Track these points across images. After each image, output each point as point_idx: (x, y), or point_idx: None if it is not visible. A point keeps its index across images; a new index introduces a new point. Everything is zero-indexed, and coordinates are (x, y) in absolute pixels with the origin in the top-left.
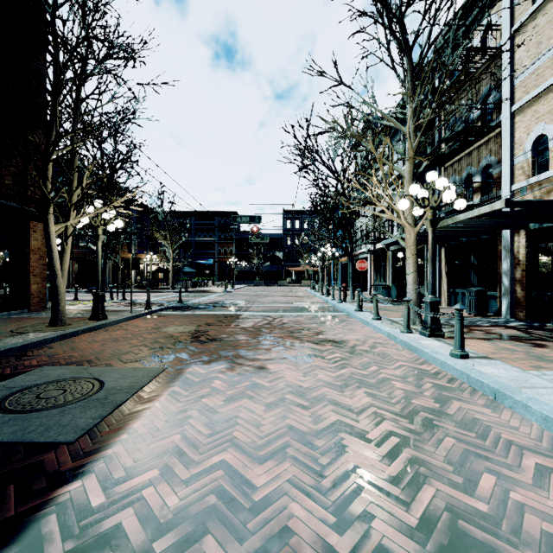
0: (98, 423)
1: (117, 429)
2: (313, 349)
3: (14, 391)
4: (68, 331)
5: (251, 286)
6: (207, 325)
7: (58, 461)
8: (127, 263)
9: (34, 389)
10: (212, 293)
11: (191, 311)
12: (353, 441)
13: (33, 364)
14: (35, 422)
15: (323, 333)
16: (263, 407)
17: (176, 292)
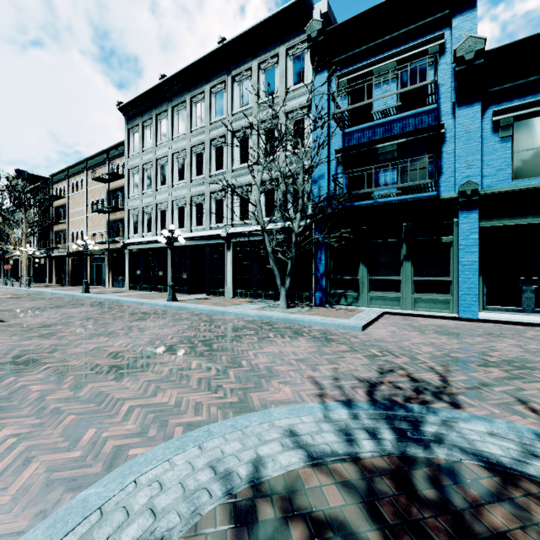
0: None
1: None
2: None
3: None
4: None
5: None
6: None
7: None
8: None
9: None
10: None
11: None
12: None
13: None
14: None
15: None
16: None
17: None
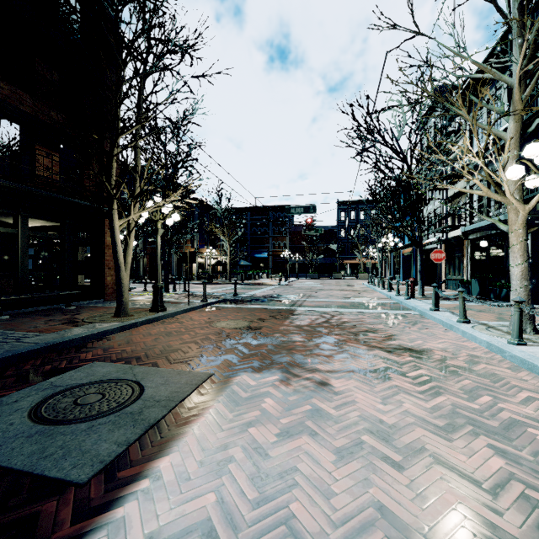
0: (122, 453)
1: (140, 467)
2: (387, 360)
3: (57, 392)
4: (128, 322)
5: (304, 279)
6: (260, 321)
7: (55, 519)
8: (185, 257)
9: (75, 390)
10: (266, 286)
11: (245, 304)
12: None
13: (87, 357)
14: (58, 440)
15: (395, 337)
16: (331, 455)
17: (233, 284)
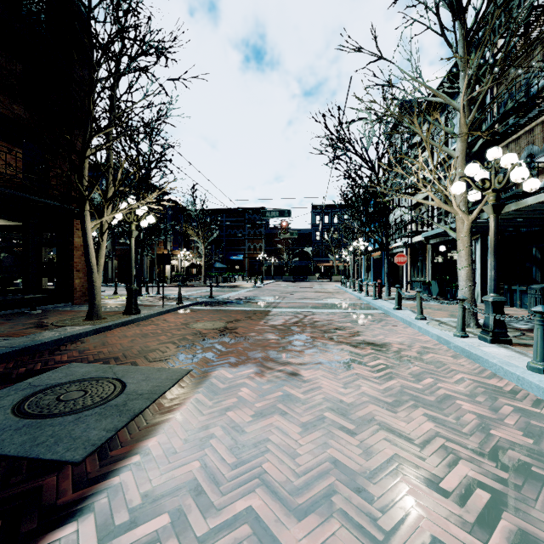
0: (111, 438)
1: (130, 447)
2: (351, 353)
3: (37, 391)
4: (102, 325)
5: (279, 281)
6: (236, 321)
7: (58, 489)
8: (159, 259)
9: (56, 389)
10: (241, 288)
11: (221, 306)
12: (423, 493)
13: (63, 359)
14: (48, 430)
15: (360, 333)
16: (298, 428)
17: (208, 287)
